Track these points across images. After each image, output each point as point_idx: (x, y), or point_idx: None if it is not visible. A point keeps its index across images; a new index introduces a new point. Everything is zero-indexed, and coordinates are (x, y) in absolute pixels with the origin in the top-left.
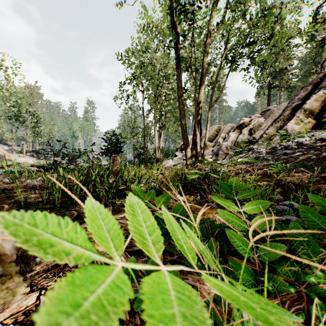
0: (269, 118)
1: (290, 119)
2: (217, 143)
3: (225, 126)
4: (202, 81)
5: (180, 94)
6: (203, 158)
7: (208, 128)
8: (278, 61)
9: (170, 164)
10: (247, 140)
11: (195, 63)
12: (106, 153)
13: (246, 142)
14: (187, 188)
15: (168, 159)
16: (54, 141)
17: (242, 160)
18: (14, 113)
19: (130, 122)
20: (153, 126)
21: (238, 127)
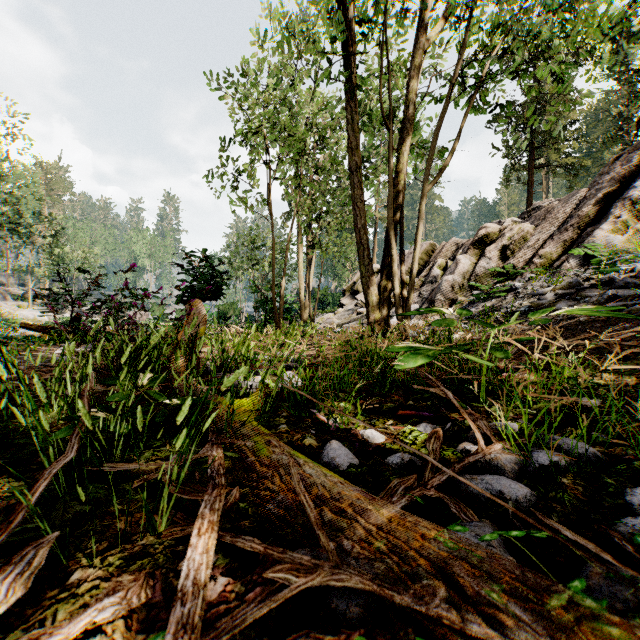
0: (545, 224)
1: (595, 225)
2: (429, 279)
3: (446, 243)
4: (404, 134)
5: (353, 165)
6: (408, 308)
7: (419, 240)
8: (551, 113)
9: (330, 322)
10: (501, 270)
11: (389, 91)
12: (188, 298)
13: (495, 275)
14: (382, 390)
15: (326, 312)
16: (70, 272)
17: (564, 310)
18: (7, 218)
19: (247, 237)
20: (294, 244)
21: (476, 244)
